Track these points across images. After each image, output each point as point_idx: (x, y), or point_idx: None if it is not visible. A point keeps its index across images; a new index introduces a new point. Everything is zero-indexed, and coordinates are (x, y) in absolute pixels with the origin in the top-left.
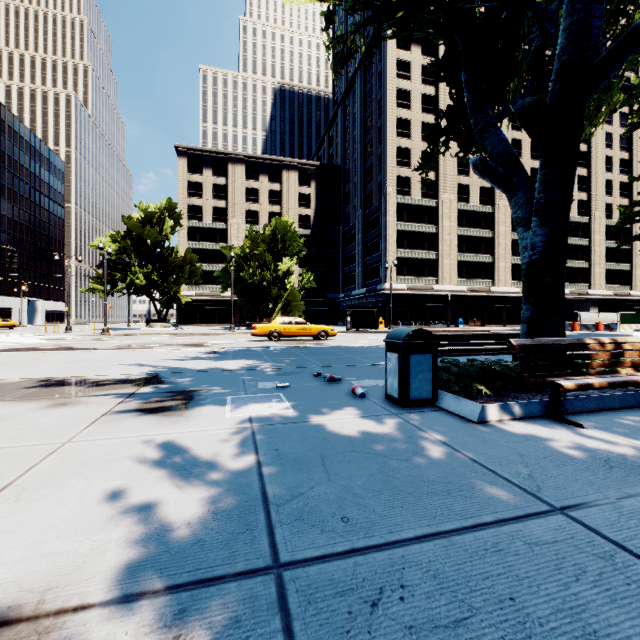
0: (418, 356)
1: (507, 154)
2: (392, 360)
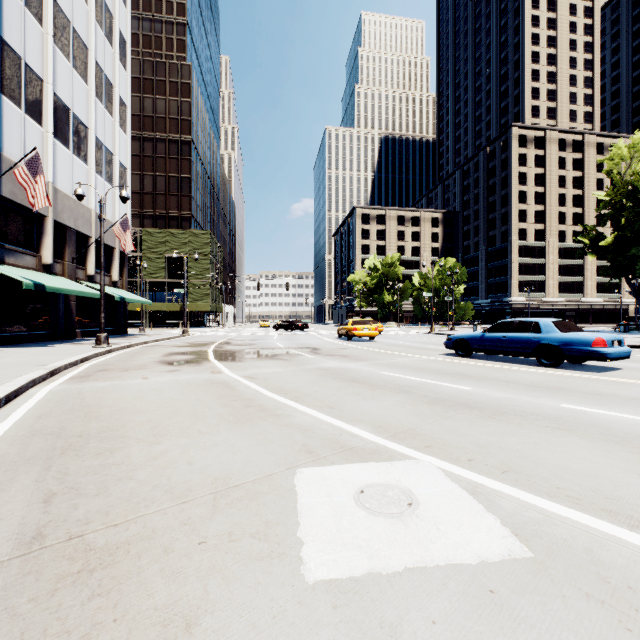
0: (626, 326)
1: (635, 290)
2: (621, 327)
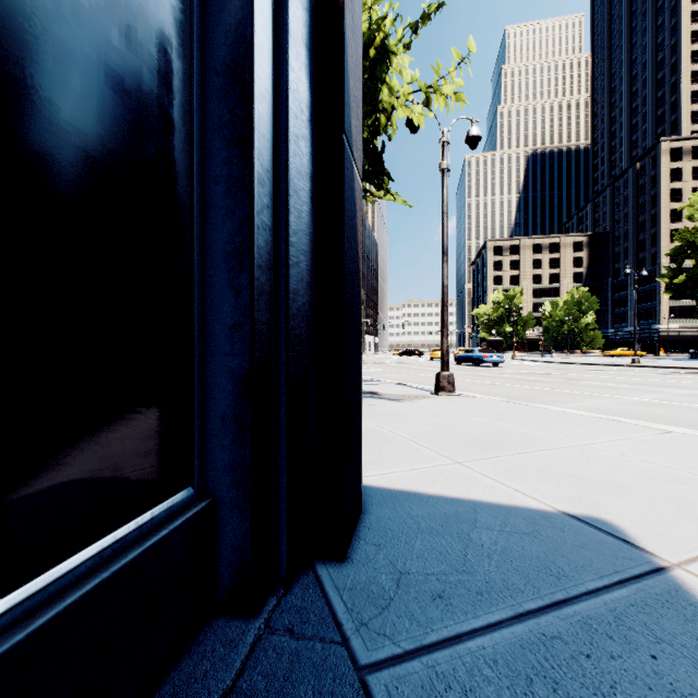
0: (693, 354)
1: None
2: (689, 354)
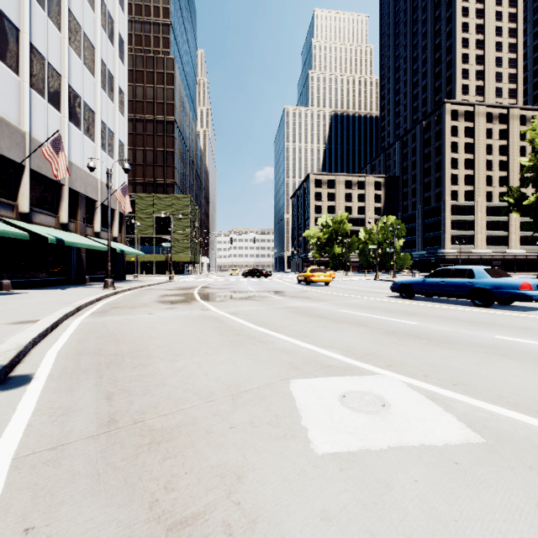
0: None
1: None
2: None
